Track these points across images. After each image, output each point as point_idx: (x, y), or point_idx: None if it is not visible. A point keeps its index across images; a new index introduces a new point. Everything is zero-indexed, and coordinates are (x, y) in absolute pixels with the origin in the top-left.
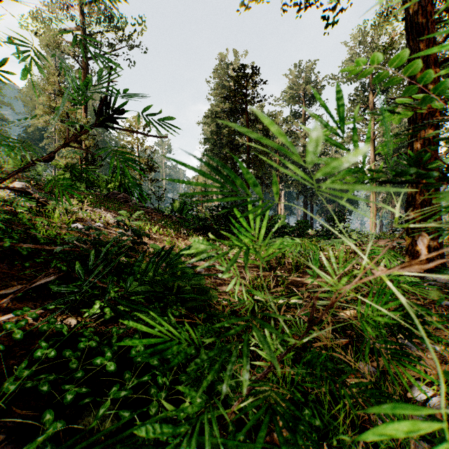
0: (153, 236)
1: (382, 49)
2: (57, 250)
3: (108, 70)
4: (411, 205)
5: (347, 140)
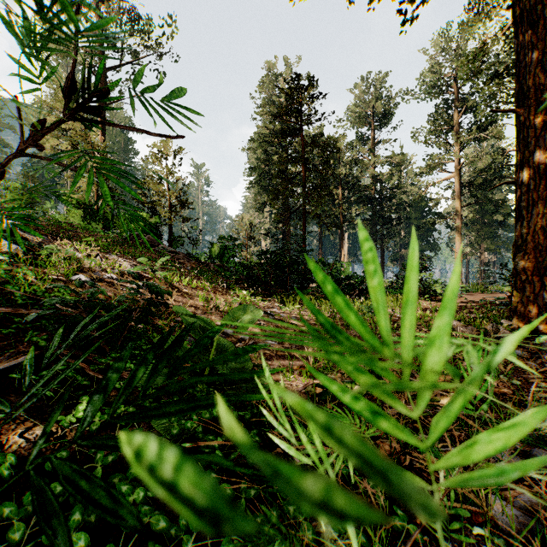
0: (184, 290)
1: (472, 54)
2: (29, 318)
3: None
4: (520, 250)
5: (426, 170)
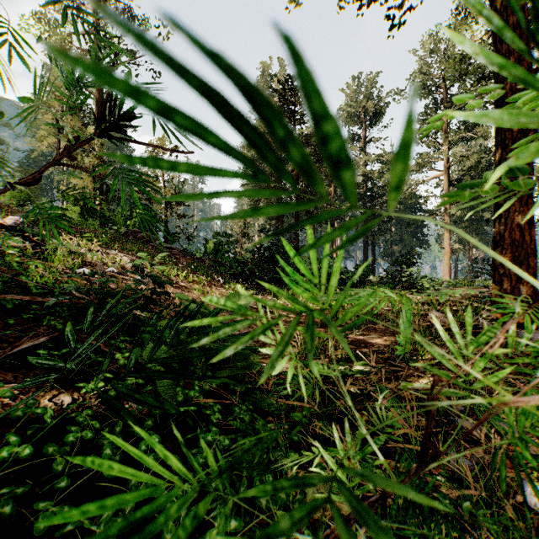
0: (181, 283)
1: (458, 57)
2: (50, 303)
3: (110, 58)
4: (499, 245)
5: (416, 168)
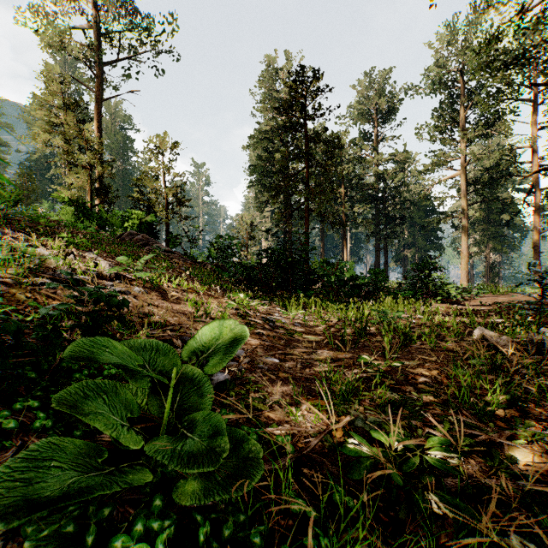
0: (173, 293)
1: (484, 42)
2: None
3: None
4: None
5: (431, 168)
